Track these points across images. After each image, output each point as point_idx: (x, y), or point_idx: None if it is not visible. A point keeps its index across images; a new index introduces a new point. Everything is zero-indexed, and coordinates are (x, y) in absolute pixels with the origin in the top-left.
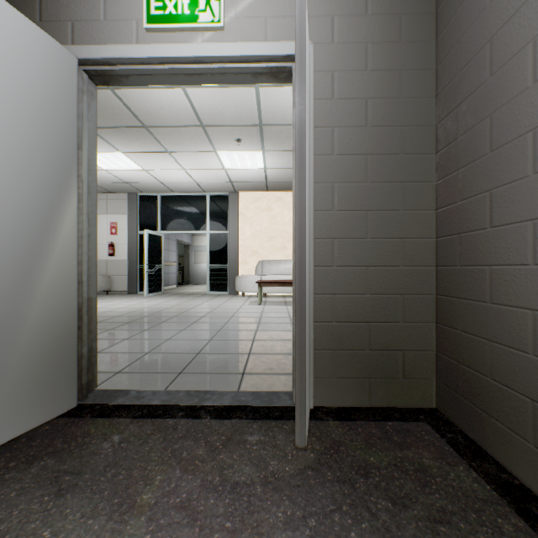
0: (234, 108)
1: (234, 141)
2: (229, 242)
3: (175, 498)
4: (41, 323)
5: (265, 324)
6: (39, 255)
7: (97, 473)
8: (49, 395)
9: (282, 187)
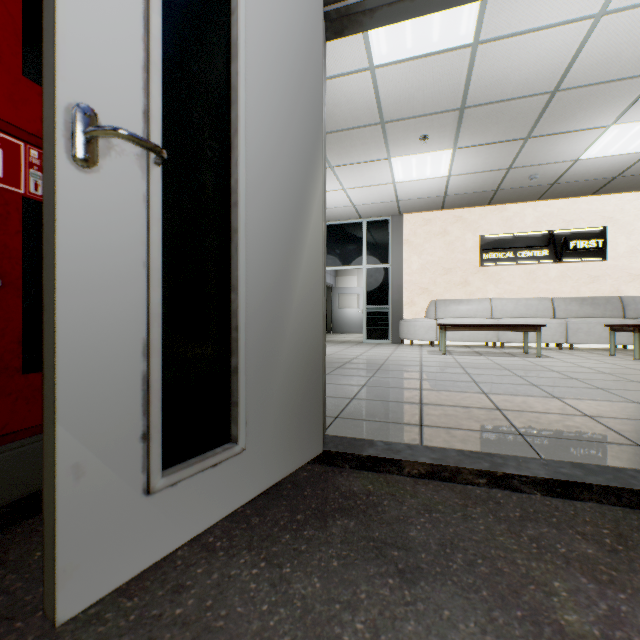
0: (431, 88)
1: (418, 139)
2: (391, 278)
3: (636, 634)
4: (296, 335)
5: (478, 375)
6: (295, 246)
7: (435, 554)
8: (301, 432)
9: (464, 202)
